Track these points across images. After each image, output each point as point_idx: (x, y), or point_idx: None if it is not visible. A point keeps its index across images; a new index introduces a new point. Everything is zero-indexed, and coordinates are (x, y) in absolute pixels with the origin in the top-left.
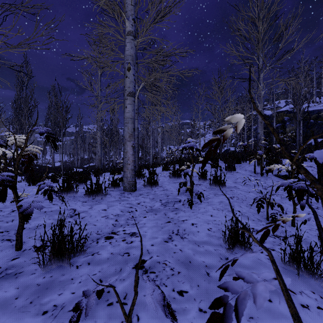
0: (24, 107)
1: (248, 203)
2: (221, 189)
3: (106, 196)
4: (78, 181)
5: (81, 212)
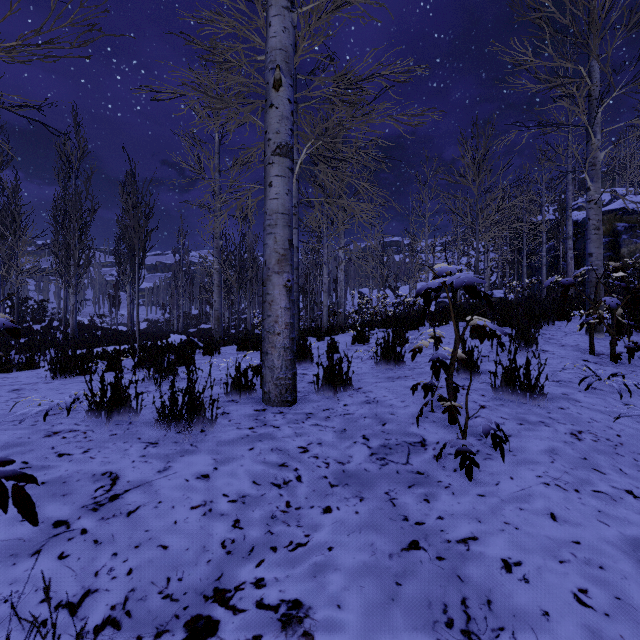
0: (73, 213)
1: (638, 457)
2: (531, 404)
3: (214, 423)
4: (158, 372)
5: (132, 486)
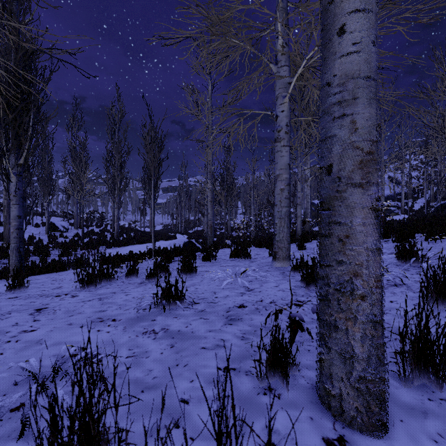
0: (116, 154)
1: None
2: None
3: None
4: (166, 298)
5: None
